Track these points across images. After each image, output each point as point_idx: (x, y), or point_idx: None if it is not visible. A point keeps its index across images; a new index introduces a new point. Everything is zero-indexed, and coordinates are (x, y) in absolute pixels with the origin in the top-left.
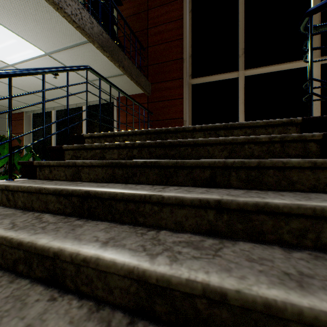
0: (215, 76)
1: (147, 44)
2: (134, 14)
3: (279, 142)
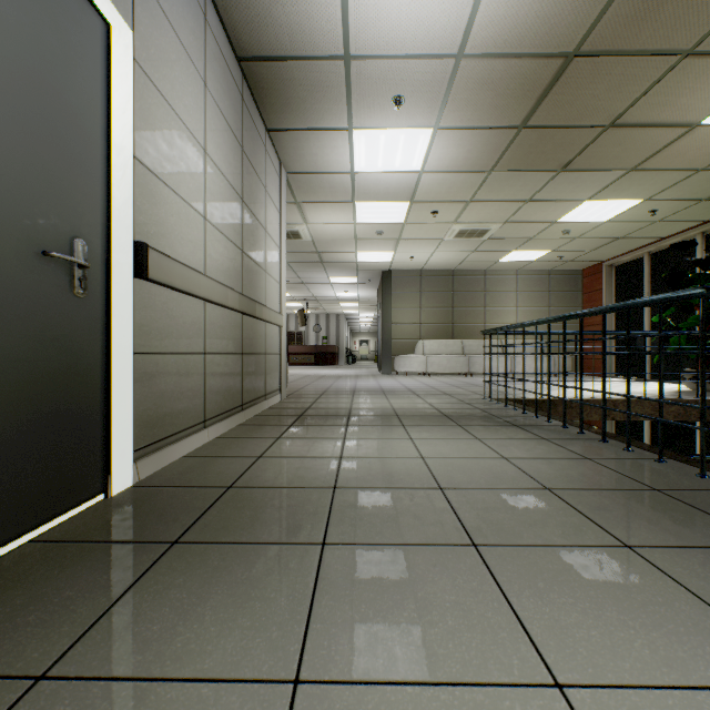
0: None
1: None
2: None
3: None
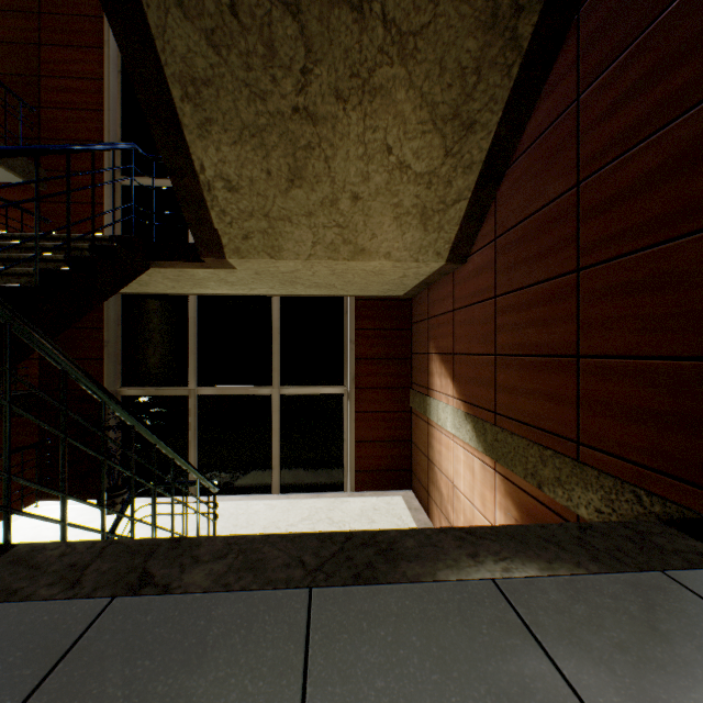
0: (159, 180)
1: (40, 102)
2: (12, 41)
3: (65, 250)
